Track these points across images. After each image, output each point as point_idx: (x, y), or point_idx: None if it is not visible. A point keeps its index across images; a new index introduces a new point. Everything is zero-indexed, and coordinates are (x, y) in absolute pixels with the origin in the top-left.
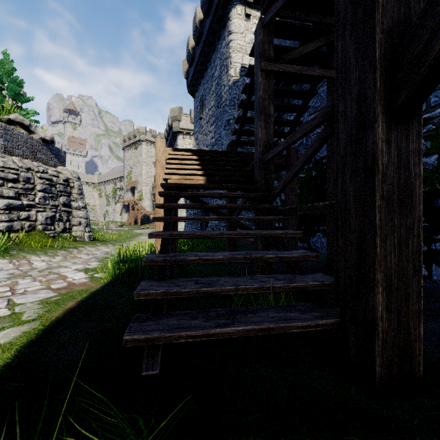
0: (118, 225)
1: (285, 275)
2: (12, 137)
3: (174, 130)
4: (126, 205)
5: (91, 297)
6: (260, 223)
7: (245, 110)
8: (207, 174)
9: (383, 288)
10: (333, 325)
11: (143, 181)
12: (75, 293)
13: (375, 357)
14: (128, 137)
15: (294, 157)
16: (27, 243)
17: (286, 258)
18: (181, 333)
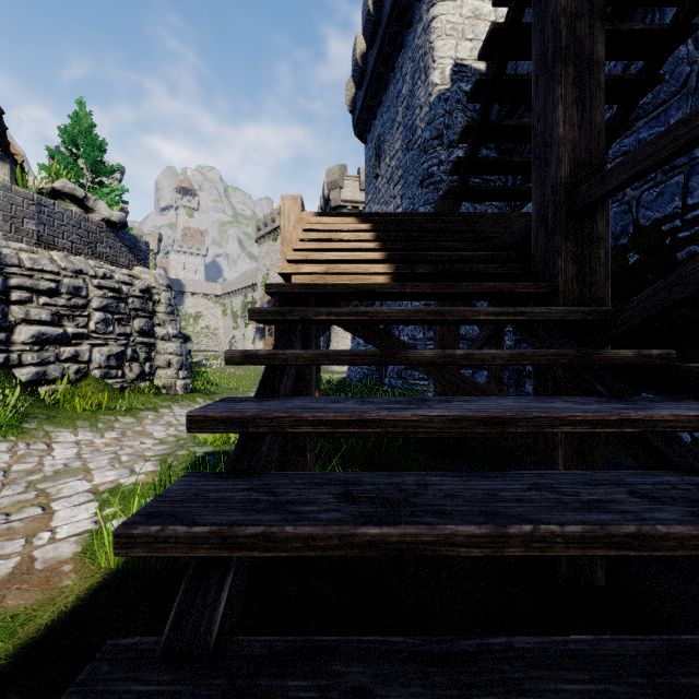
0: None
1: None
2: (52, 218)
3: (332, 204)
4: (261, 329)
5: None
6: None
7: (488, 102)
8: (396, 261)
9: None
10: None
11: None
12: None
13: None
14: (264, 223)
15: None
16: (70, 403)
17: None
18: None
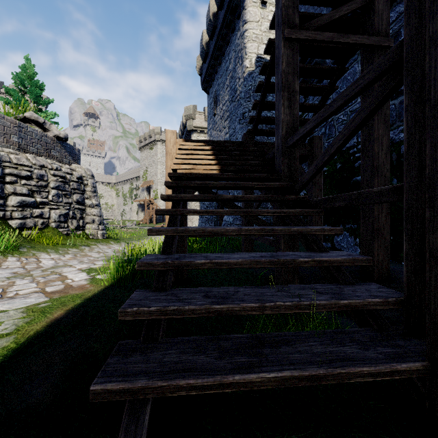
0: (134, 224)
1: (326, 285)
2: (26, 135)
3: (188, 128)
4: (142, 204)
5: (85, 304)
6: (285, 217)
7: (264, 93)
8: (221, 165)
9: None
10: (418, 372)
11: (158, 181)
12: (68, 298)
13: None
14: (144, 138)
15: (318, 147)
16: (40, 241)
17: (326, 262)
18: (179, 382)
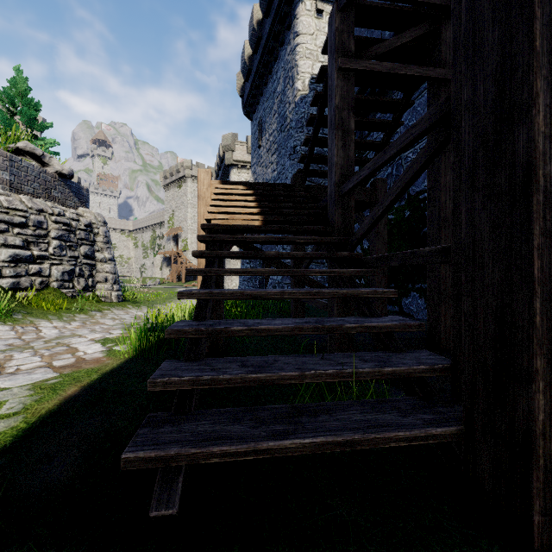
0: (157, 283)
1: (374, 353)
2: (20, 171)
3: (226, 162)
4: (168, 258)
5: (102, 380)
6: (337, 278)
7: (316, 128)
8: (265, 214)
9: (547, 383)
10: (453, 436)
11: (188, 228)
12: (82, 373)
13: (531, 497)
14: (170, 173)
15: (381, 192)
16: (38, 305)
17: (375, 328)
18: (213, 449)
